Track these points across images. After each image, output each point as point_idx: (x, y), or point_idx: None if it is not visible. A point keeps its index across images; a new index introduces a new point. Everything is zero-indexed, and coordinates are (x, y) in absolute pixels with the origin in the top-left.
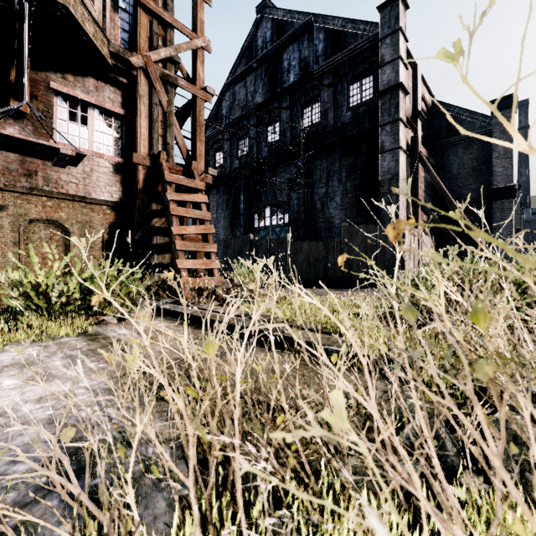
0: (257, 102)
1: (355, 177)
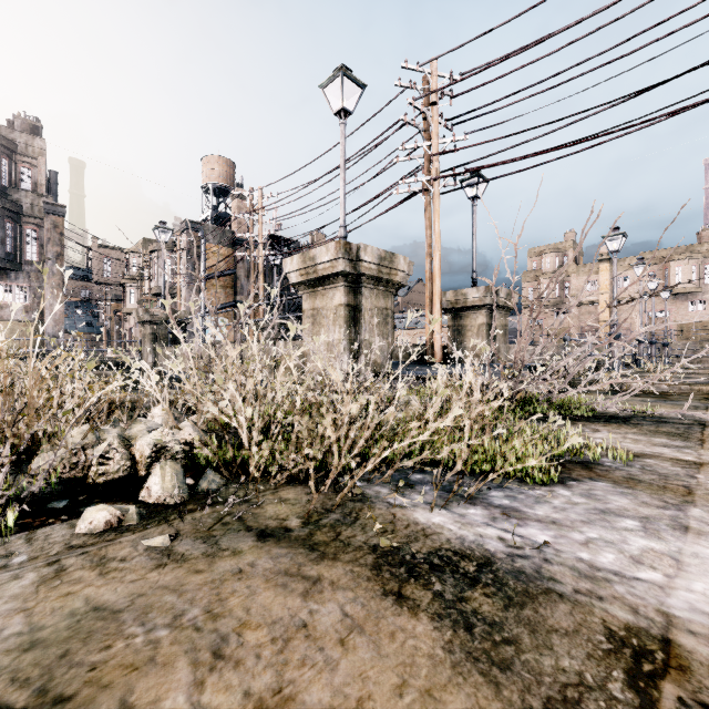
0: None
1: None
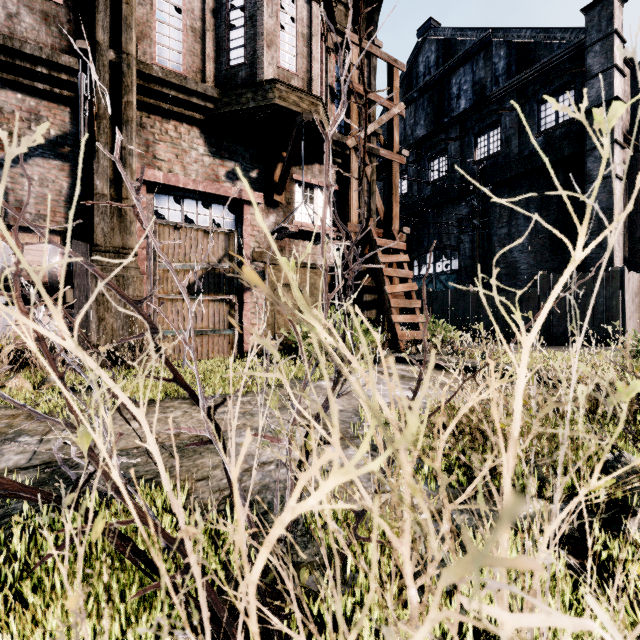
0: (418, 136)
1: (548, 214)
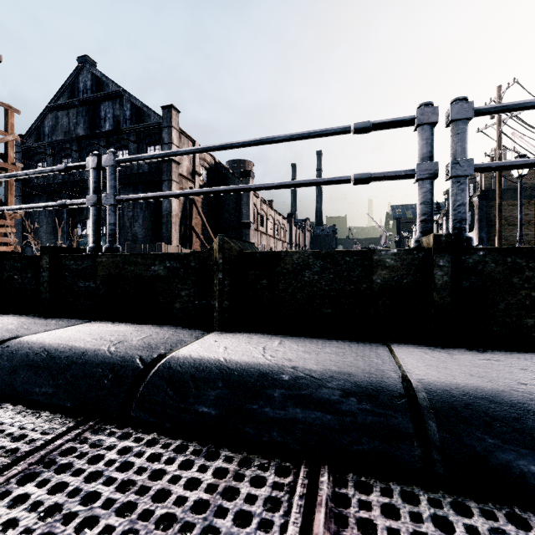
0: (79, 133)
1: (151, 209)
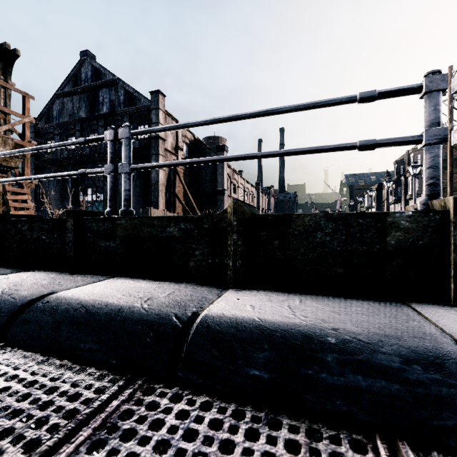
0: (81, 116)
1: (141, 179)
